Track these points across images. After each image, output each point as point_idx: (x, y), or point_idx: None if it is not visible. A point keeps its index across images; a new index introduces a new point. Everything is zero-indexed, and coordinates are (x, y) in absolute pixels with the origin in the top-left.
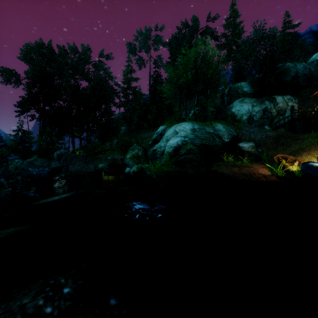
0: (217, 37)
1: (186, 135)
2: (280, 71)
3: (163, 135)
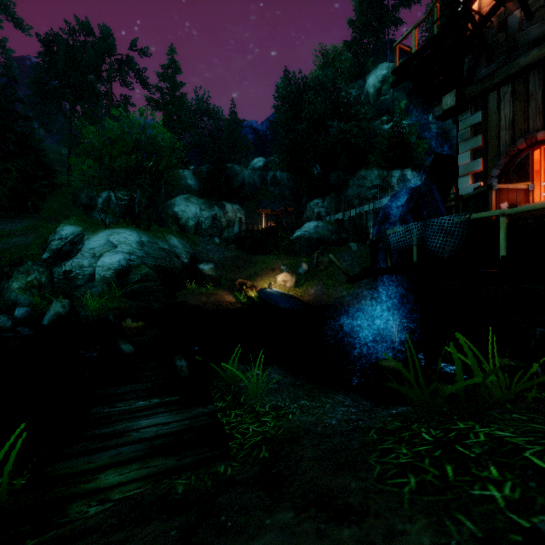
0: (147, 84)
1: (132, 252)
2: (229, 172)
3: (81, 246)
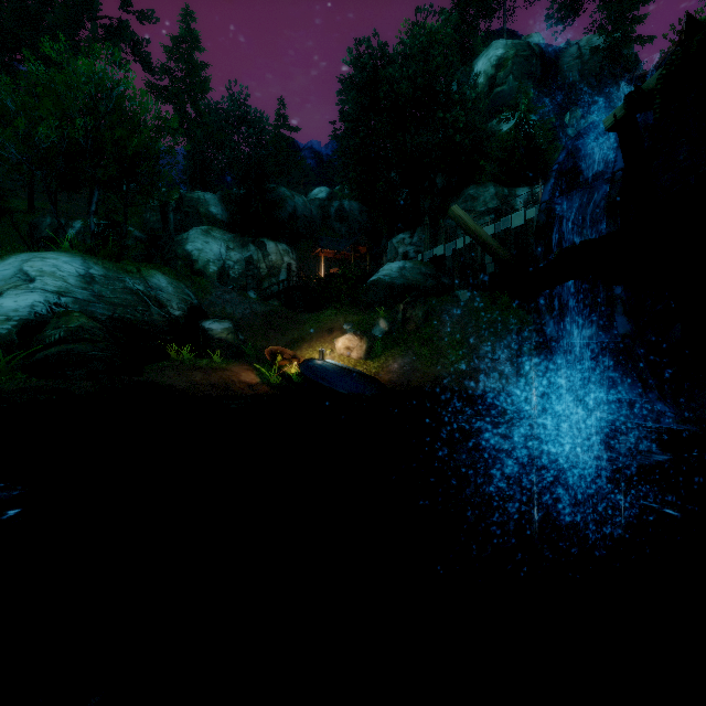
0: (151, 65)
1: (65, 291)
2: (273, 197)
3: None
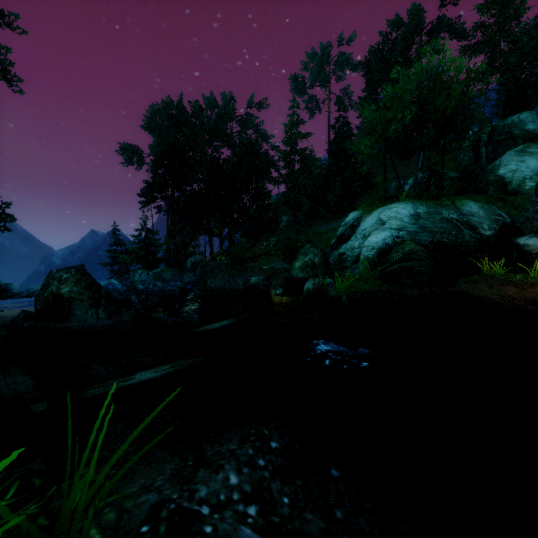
0: (463, 33)
1: (401, 227)
2: None
3: (357, 228)
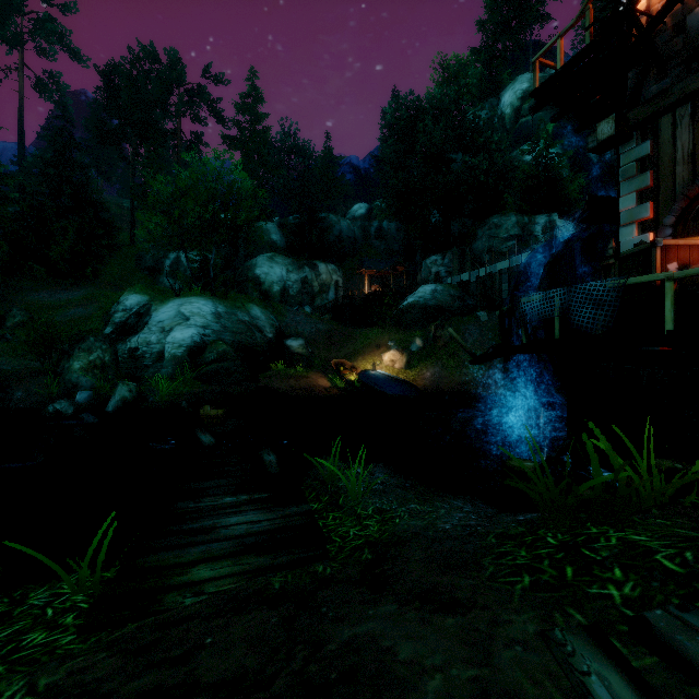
0: (223, 118)
1: (207, 325)
2: (322, 223)
3: (148, 318)
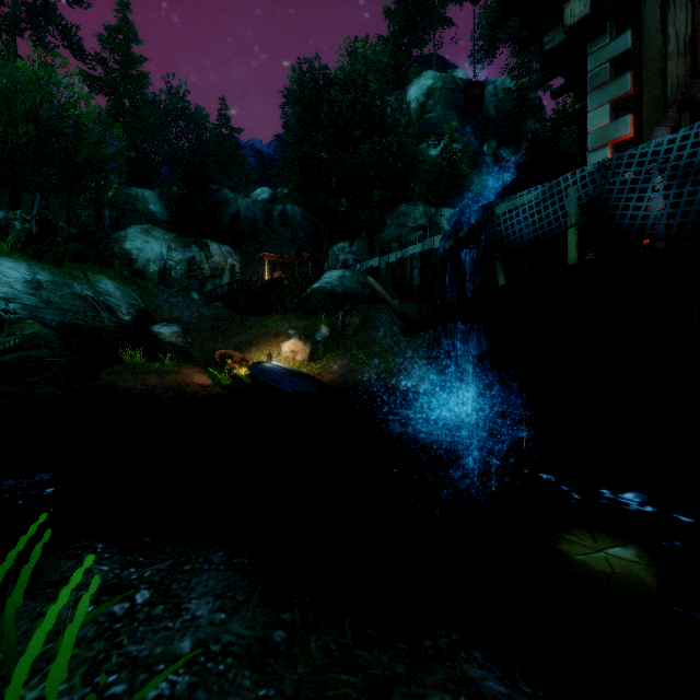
0: (82, 51)
1: (13, 297)
2: (215, 198)
3: None
